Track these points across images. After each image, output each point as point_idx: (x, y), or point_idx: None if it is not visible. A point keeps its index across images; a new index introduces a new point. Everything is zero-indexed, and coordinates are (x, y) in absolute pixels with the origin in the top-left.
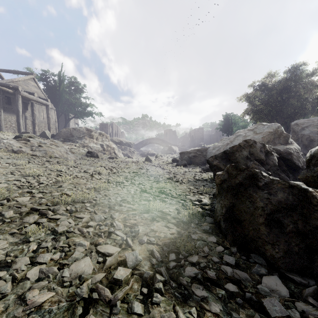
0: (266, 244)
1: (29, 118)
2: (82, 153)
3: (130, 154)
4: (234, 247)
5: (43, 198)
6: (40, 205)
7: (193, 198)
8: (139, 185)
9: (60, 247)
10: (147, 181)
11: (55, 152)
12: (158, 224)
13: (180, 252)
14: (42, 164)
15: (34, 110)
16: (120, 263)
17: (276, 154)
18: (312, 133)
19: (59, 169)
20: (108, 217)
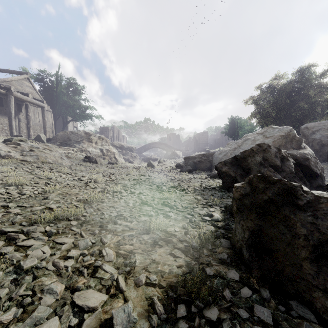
0: (313, 289)
1: (23, 121)
2: (80, 158)
3: (132, 159)
4: (266, 290)
5: (20, 214)
6: (13, 225)
7: (202, 212)
8: (139, 195)
9: (19, 297)
10: (149, 190)
11: (49, 157)
12: (161, 250)
13: (191, 300)
14: (31, 171)
15: (29, 112)
16: (105, 324)
17: (291, 159)
18: (323, 137)
19: (50, 176)
20: (97, 242)
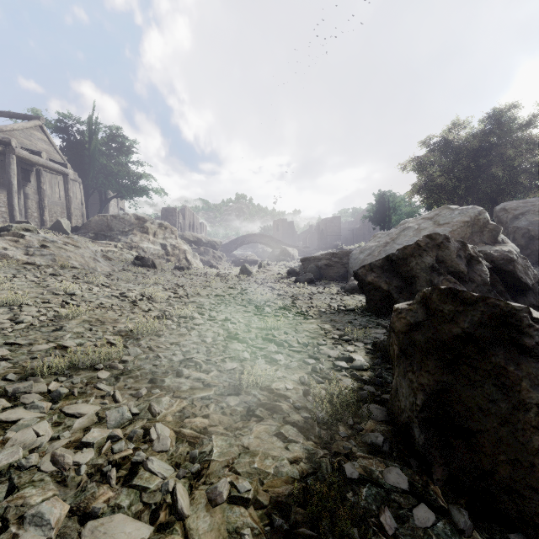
0: None
1: (32, 197)
2: (127, 260)
3: (215, 261)
4: (461, 510)
5: (7, 359)
6: None
7: (334, 352)
8: (224, 323)
9: None
10: (242, 314)
11: (73, 257)
12: (260, 428)
13: (319, 535)
14: (40, 281)
15: (42, 183)
16: None
17: (485, 261)
18: (533, 225)
19: (71, 290)
20: (143, 411)
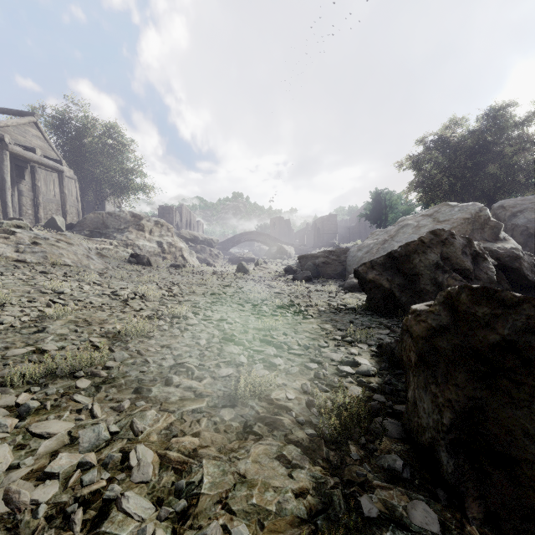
0: None
1: (26, 194)
2: (122, 258)
3: (212, 259)
4: None
5: None
6: None
7: (337, 356)
8: (220, 323)
9: None
10: (238, 313)
11: (66, 255)
12: (258, 449)
13: None
14: (29, 279)
15: (37, 180)
16: None
17: (490, 258)
18: (531, 222)
19: (60, 288)
20: (123, 429)
